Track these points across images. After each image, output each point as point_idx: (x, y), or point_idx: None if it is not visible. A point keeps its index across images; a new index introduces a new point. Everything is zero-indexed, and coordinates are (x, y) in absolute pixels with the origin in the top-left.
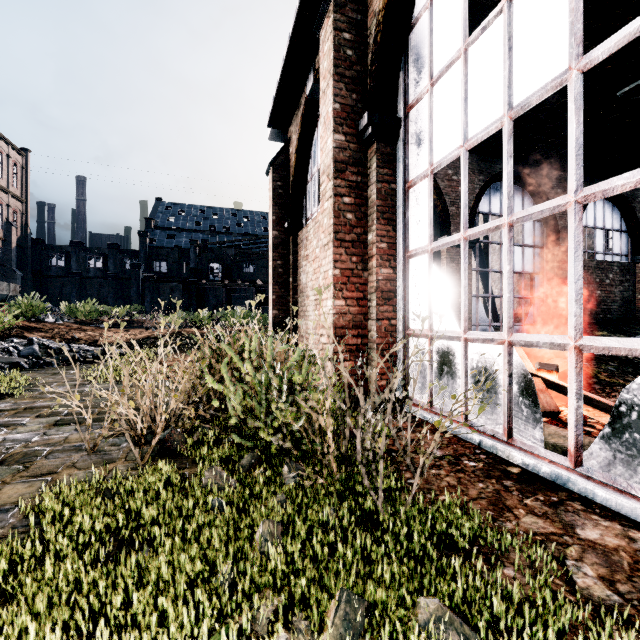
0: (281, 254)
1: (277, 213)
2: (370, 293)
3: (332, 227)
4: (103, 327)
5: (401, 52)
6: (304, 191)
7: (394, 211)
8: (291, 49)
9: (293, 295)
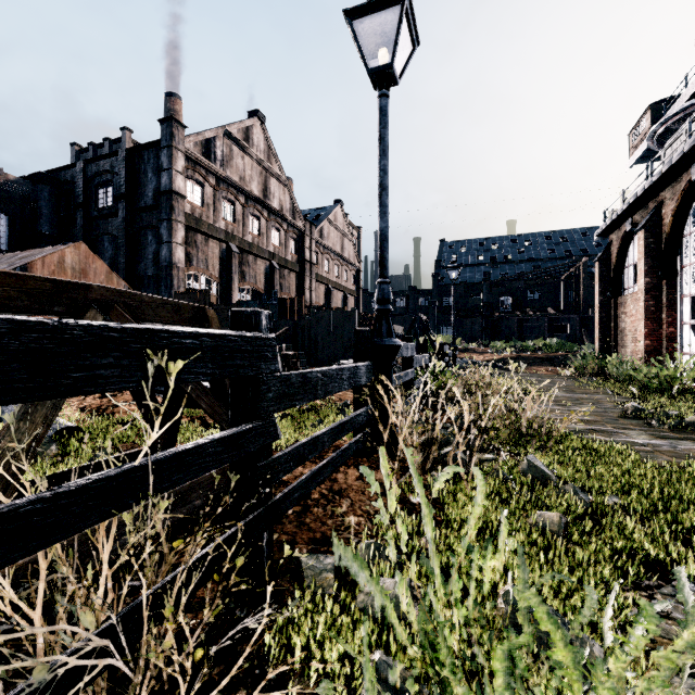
0: (605, 310)
1: (602, 287)
2: (663, 338)
3: (643, 314)
4: (461, 352)
5: (678, 245)
6: (622, 273)
7: (675, 306)
8: (617, 217)
9: (614, 334)
